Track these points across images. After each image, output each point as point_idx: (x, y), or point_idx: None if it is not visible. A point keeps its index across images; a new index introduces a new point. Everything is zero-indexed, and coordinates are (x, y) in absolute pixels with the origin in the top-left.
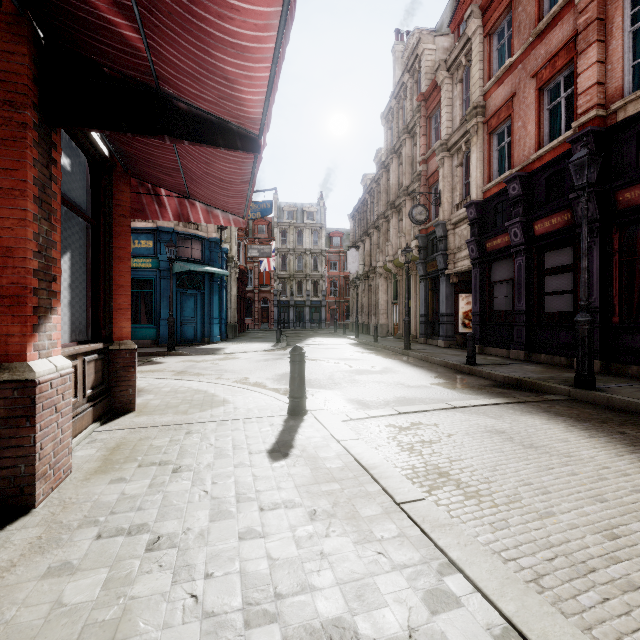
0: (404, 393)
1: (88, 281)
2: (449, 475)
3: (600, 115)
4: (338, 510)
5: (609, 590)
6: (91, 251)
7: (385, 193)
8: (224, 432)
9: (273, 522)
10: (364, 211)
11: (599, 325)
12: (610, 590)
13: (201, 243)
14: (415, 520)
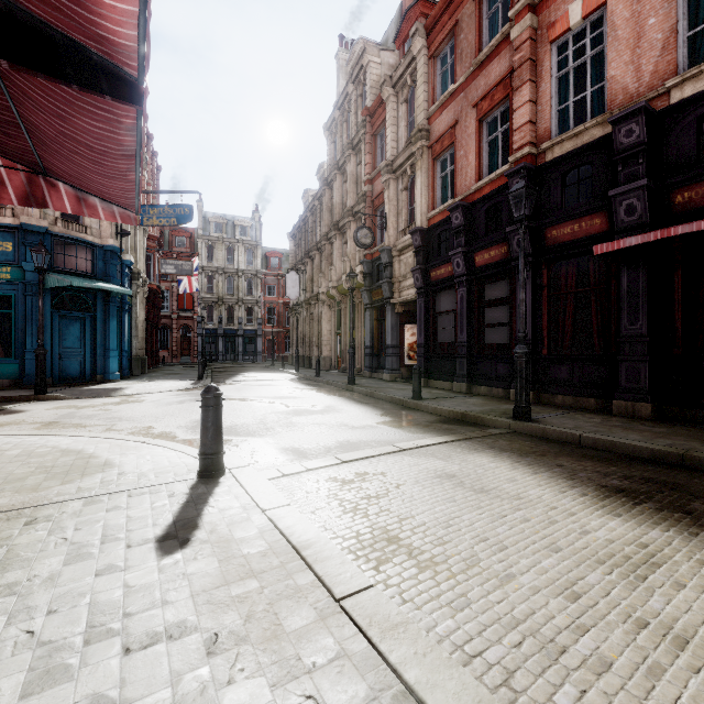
0: (348, 436)
1: None
2: (399, 540)
3: (532, 153)
4: (252, 627)
5: (584, 677)
6: None
7: (328, 212)
8: (93, 515)
9: (142, 673)
10: (305, 230)
11: (531, 357)
12: (585, 676)
13: (91, 251)
14: (360, 625)
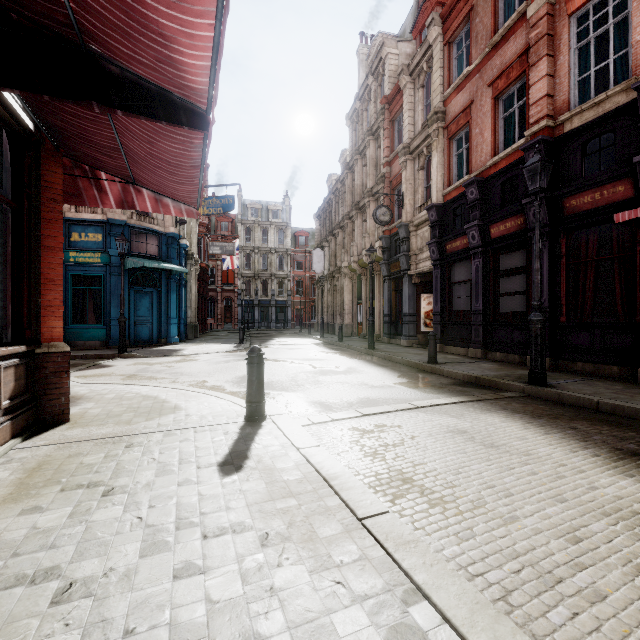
0: (368, 394)
1: (7, 273)
2: (413, 481)
3: (549, 125)
4: (293, 531)
5: (577, 603)
6: (11, 239)
7: (350, 194)
8: (171, 444)
9: (217, 552)
10: (329, 211)
11: (549, 324)
12: (578, 603)
13: (157, 238)
14: (378, 538)
